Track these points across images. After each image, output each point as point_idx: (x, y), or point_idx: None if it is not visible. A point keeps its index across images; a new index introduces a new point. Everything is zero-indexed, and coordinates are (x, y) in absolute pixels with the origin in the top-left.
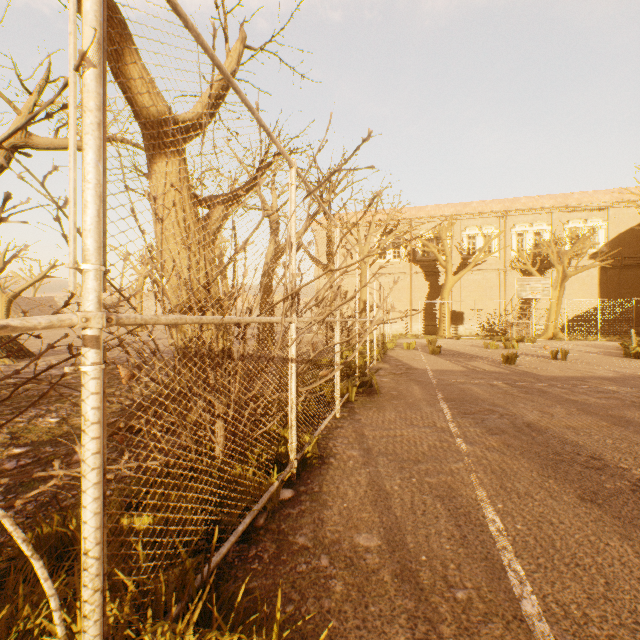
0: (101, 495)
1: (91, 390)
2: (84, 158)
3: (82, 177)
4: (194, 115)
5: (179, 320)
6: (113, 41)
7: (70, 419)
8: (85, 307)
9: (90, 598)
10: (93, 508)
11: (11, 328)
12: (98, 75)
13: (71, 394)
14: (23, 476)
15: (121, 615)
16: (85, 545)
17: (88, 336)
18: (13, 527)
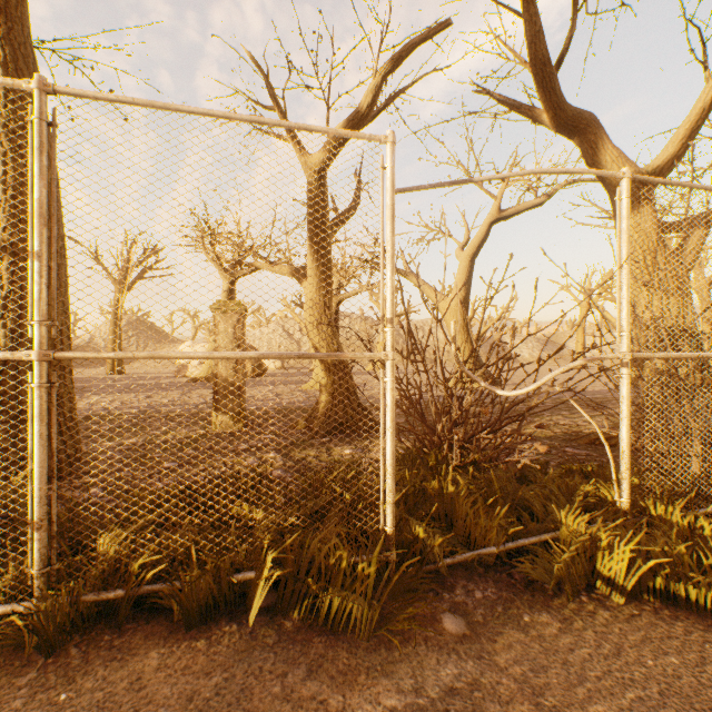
0: (628, 430)
1: (624, 385)
2: (621, 289)
3: (620, 297)
4: (663, 159)
5: (665, 356)
6: (588, 142)
7: (551, 429)
8: (622, 350)
9: (624, 471)
10: (625, 434)
11: (602, 358)
12: (627, 252)
13: (543, 414)
14: (580, 425)
15: (631, 500)
16: (622, 448)
17: (623, 362)
18: (598, 429)
